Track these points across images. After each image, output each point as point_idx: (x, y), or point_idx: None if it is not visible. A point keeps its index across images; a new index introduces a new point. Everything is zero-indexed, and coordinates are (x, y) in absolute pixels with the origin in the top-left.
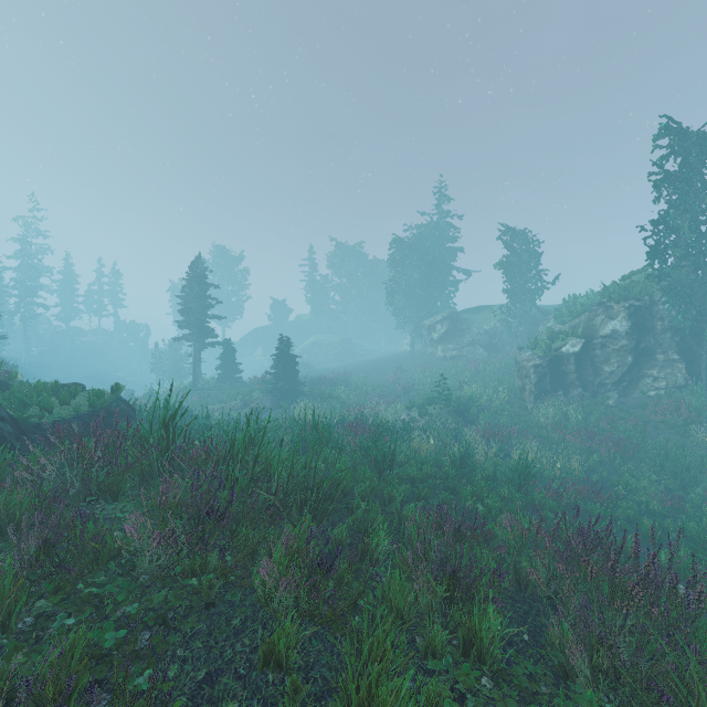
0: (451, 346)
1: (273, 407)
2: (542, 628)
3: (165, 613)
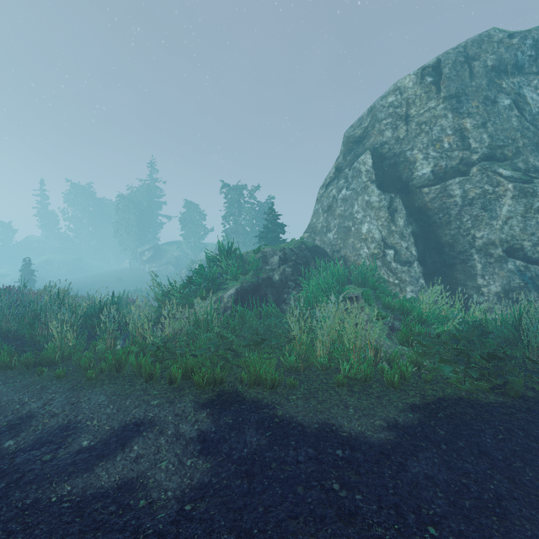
0: (154, 265)
1: None
2: None
3: None
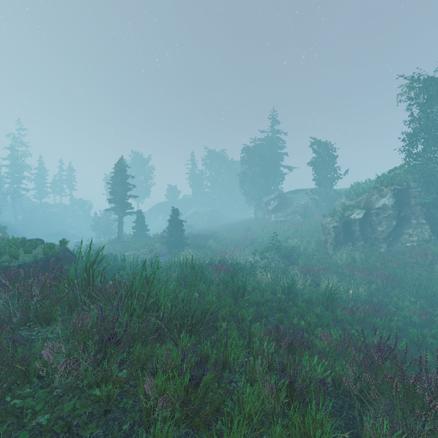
0: (280, 214)
1: (168, 253)
2: (354, 420)
3: (70, 421)
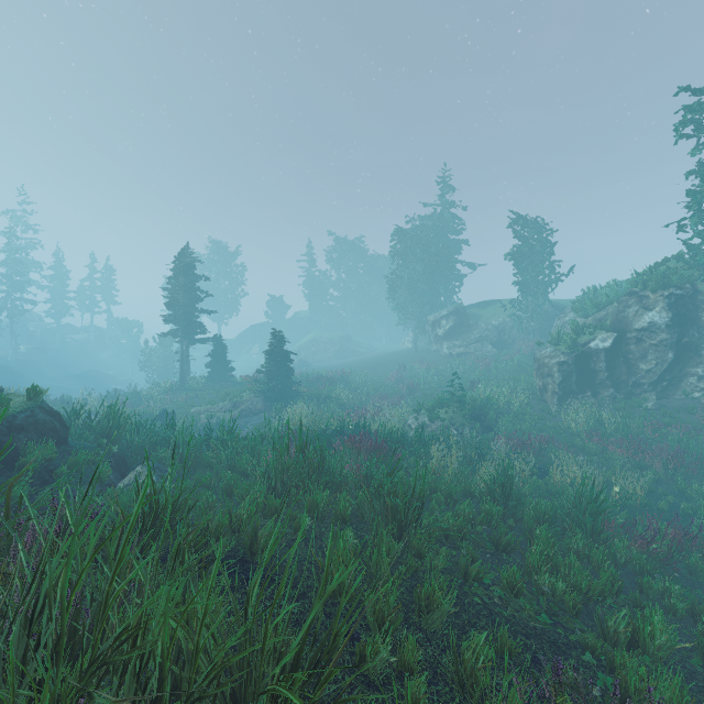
0: (457, 342)
1: (265, 408)
2: None
3: None
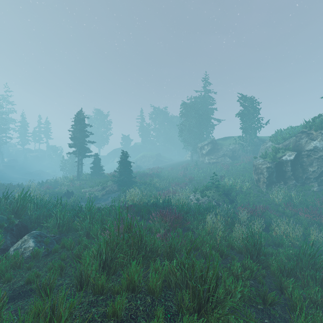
0: (212, 157)
1: (118, 190)
2: None
3: None
